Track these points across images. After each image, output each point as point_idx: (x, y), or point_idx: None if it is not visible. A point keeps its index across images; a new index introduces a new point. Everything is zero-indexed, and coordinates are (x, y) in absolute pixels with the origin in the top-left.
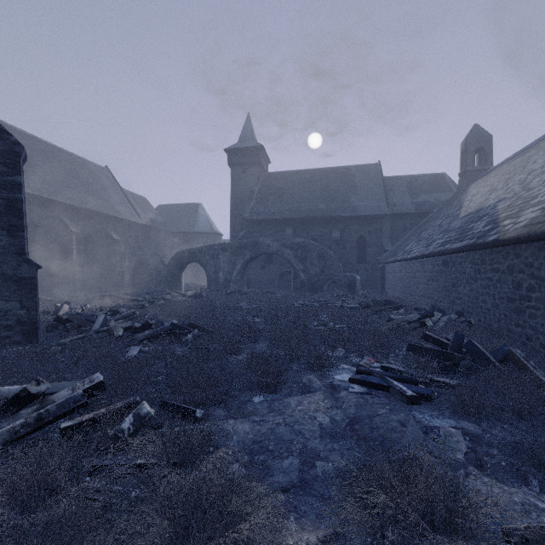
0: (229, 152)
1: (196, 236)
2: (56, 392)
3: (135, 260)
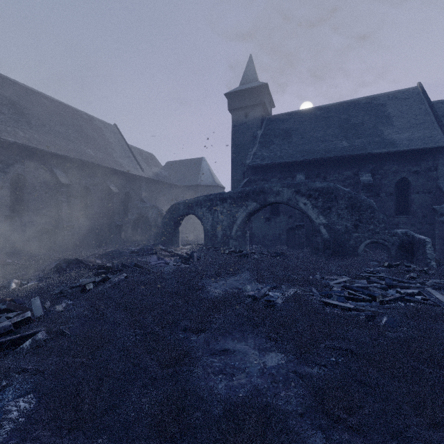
0: (230, 96)
1: (199, 189)
2: None
3: (136, 213)
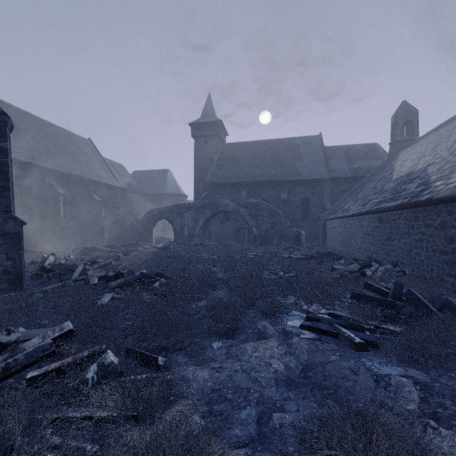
0: (193, 125)
1: (165, 197)
2: (29, 339)
3: (114, 217)
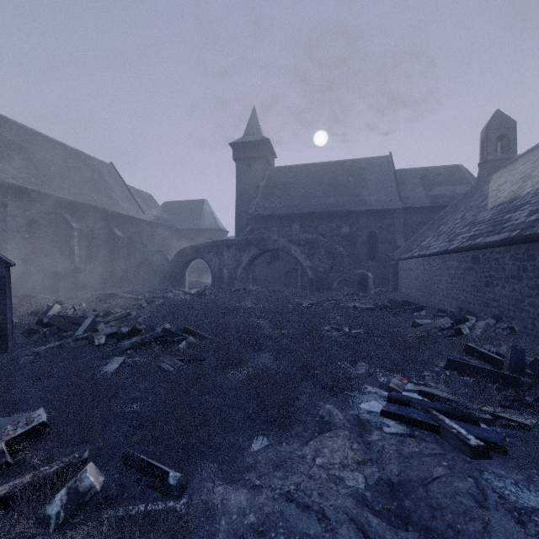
0: (234, 146)
1: (201, 233)
2: None
3: (139, 257)
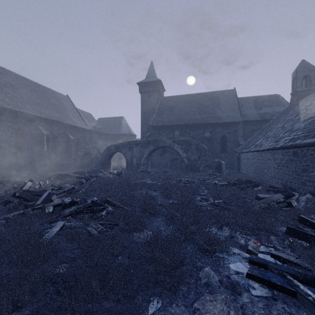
0: (140, 84)
1: (120, 136)
2: None
3: (83, 151)
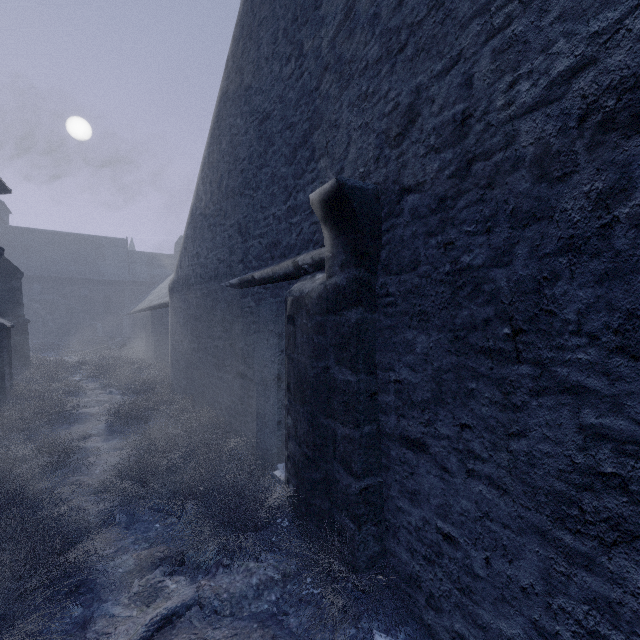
0: None
1: None
2: None
3: None
